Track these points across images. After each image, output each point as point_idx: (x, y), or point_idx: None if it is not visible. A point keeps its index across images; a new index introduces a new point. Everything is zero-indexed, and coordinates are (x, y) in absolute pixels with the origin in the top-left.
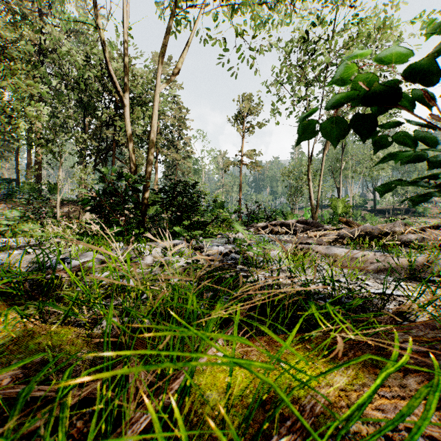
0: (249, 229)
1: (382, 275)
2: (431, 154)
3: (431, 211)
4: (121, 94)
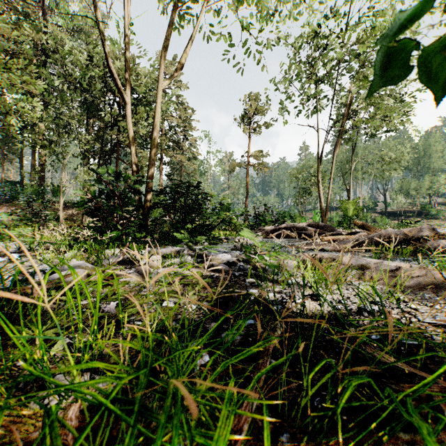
0: (256, 232)
1: (425, 293)
2: (445, 155)
3: (444, 214)
4: (122, 91)
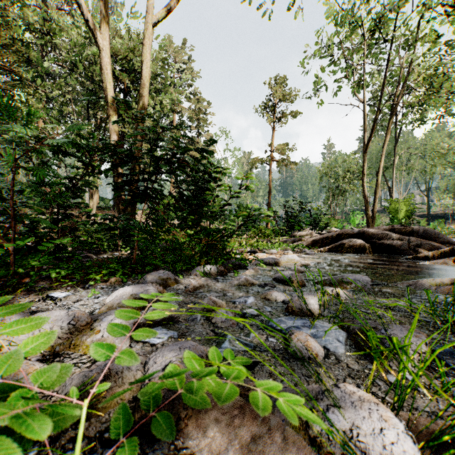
0: (294, 240)
1: None
2: None
3: None
4: (94, 27)
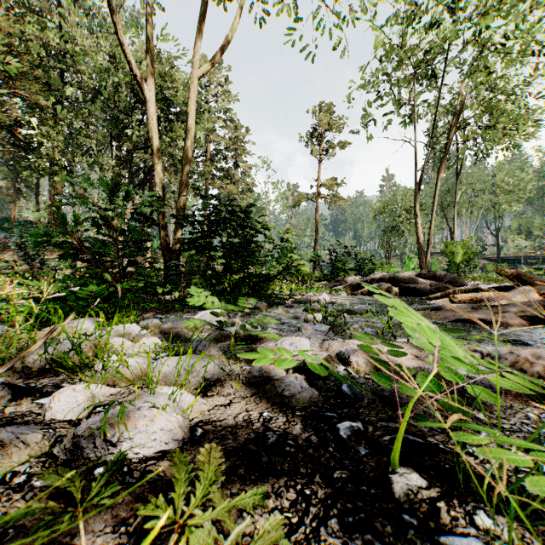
0: (334, 285)
1: None
2: None
3: None
4: (141, 81)
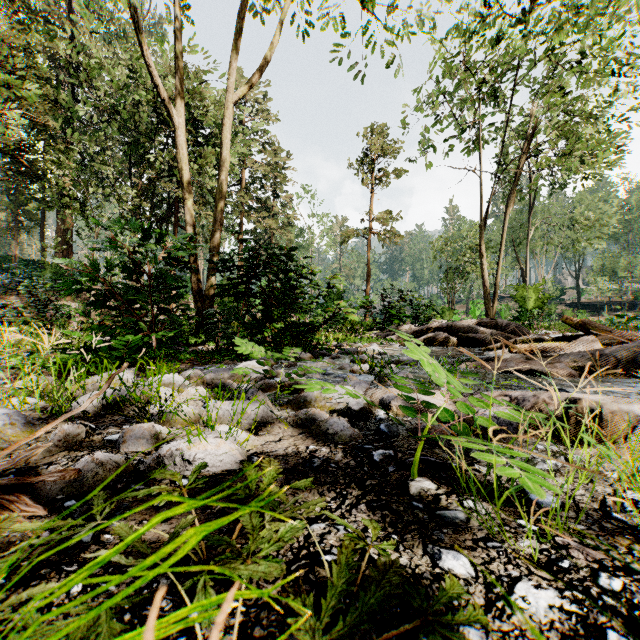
0: (387, 335)
1: None
2: None
3: None
4: (170, 106)
